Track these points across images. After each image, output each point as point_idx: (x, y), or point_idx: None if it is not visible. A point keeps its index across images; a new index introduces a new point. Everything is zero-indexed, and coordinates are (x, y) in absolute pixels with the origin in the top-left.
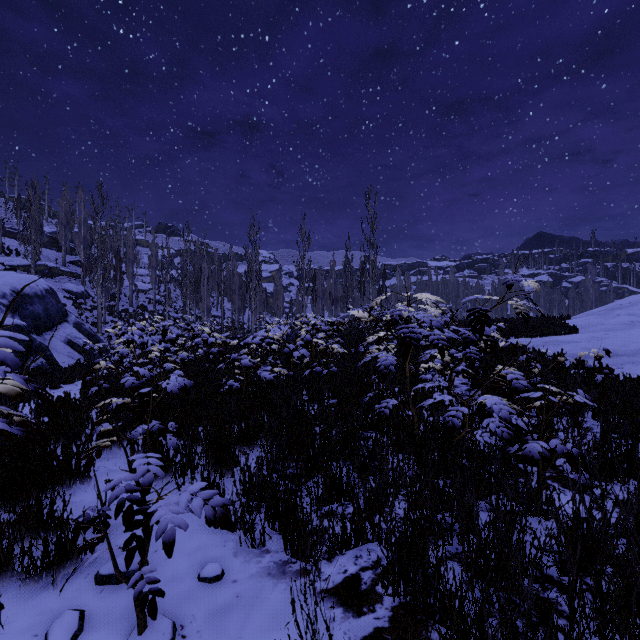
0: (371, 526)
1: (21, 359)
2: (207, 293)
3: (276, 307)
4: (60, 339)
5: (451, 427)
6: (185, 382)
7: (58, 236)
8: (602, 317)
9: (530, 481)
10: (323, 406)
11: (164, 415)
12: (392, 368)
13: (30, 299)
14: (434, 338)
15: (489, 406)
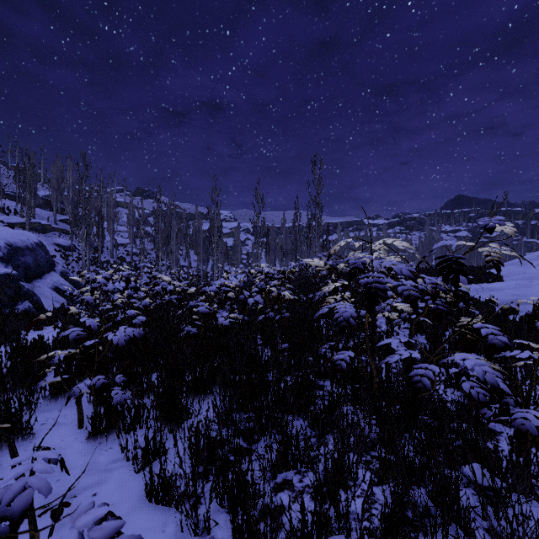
0: (336, 516)
1: (10, 303)
2: (176, 246)
3: (235, 258)
4: (48, 286)
5: (421, 388)
6: (134, 333)
7: (50, 198)
8: (522, 267)
9: (502, 444)
10: (276, 352)
11: (120, 362)
12: (351, 320)
13: (22, 251)
14: (404, 289)
15: (470, 368)
